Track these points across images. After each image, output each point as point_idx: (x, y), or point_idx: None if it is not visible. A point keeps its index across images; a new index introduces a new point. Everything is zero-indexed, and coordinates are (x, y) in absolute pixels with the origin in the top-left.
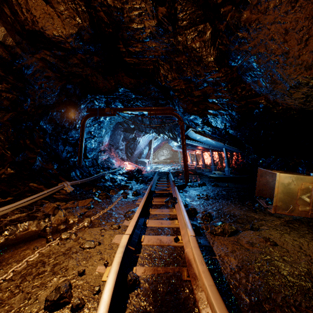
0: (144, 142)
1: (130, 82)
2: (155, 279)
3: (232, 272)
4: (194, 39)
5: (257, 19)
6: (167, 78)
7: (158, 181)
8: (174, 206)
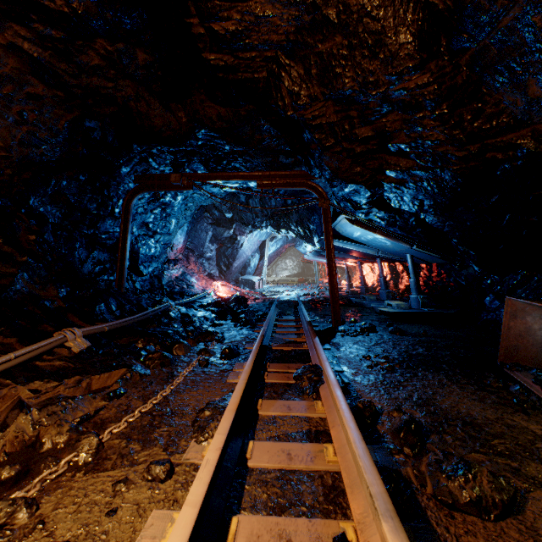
0: (251, 245)
1: (218, 114)
2: None
3: None
4: None
5: None
6: (297, 100)
7: (277, 321)
8: (317, 391)
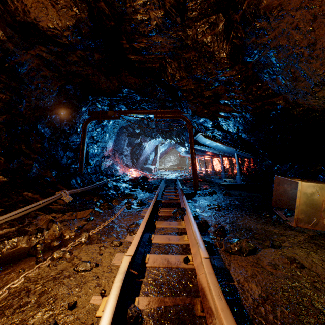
0: (150, 147)
1: (134, 82)
2: (162, 314)
3: (255, 304)
4: (205, 33)
5: (279, 4)
6: (174, 78)
7: (165, 189)
8: (183, 218)
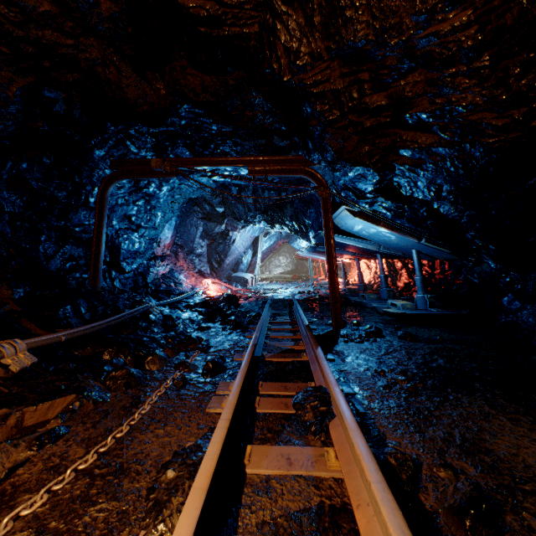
0: (244, 241)
1: (202, 84)
2: None
3: None
4: None
5: None
6: (296, 59)
7: (271, 323)
8: (326, 430)
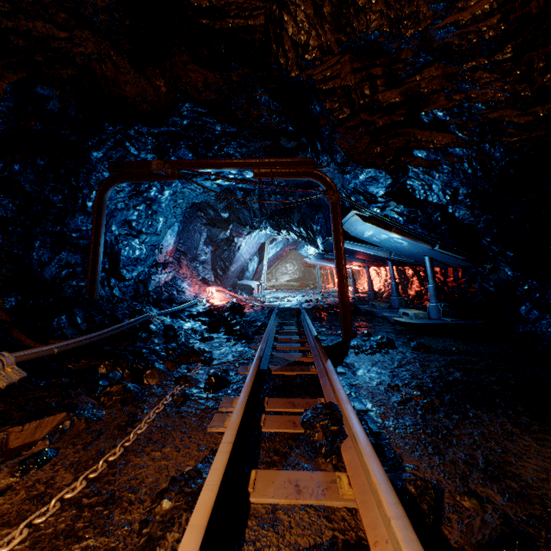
0: (250, 248)
1: (205, 81)
2: None
3: None
4: None
5: None
6: (304, 53)
7: (277, 334)
8: (338, 452)
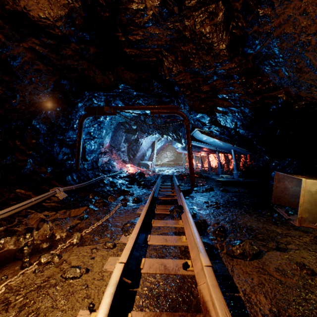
0: (147, 144)
1: (131, 77)
2: None
3: None
4: (204, 23)
5: None
6: (171, 72)
7: (161, 185)
8: (180, 216)
